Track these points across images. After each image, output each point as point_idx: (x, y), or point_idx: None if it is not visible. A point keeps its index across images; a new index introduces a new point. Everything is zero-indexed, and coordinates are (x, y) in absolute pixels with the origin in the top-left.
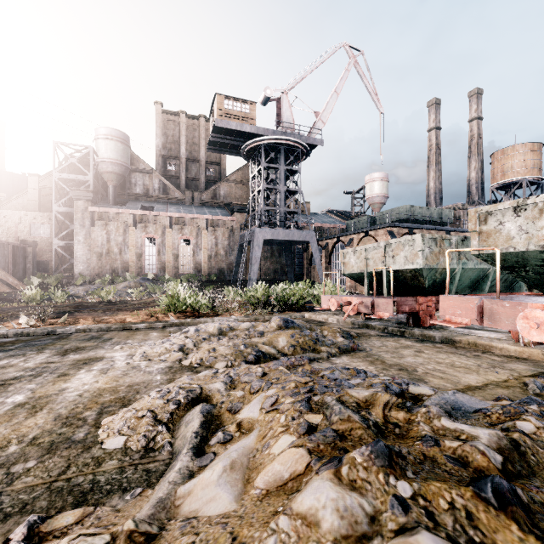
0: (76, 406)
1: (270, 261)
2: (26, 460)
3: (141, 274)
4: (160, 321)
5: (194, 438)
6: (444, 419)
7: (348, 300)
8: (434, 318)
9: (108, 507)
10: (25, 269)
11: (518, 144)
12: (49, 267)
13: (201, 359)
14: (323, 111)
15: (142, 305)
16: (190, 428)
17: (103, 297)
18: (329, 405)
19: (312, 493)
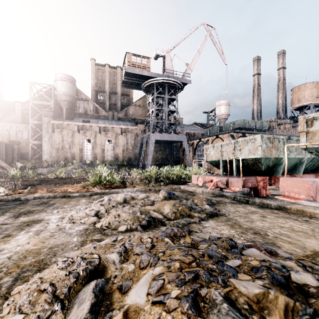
0: None
1: (159, 153)
2: None
3: (82, 161)
4: (88, 191)
5: None
6: None
7: (210, 178)
8: (268, 191)
9: None
10: (13, 158)
11: (308, 83)
12: (28, 156)
13: (108, 222)
14: (191, 63)
15: (81, 180)
16: (80, 313)
17: (57, 175)
18: (220, 310)
19: None
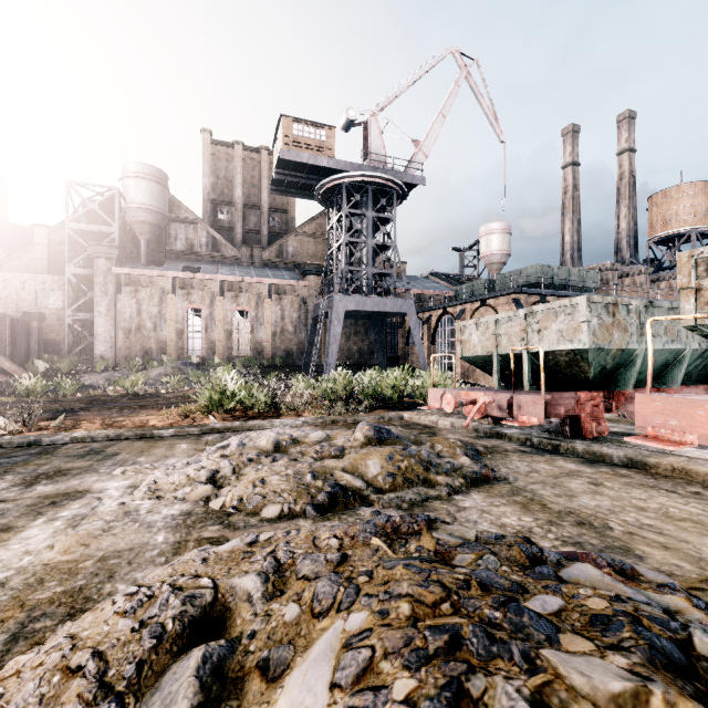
0: None
1: (354, 339)
2: None
3: (183, 358)
4: (195, 425)
5: None
6: None
7: (471, 396)
8: (604, 424)
9: None
10: (29, 351)
11: (686, 184)
12: (61, 347)
13: (239, 498)
14: (424, 140)
15: (179, 399)
16: None
17: (127, 389)
18: None
19: None
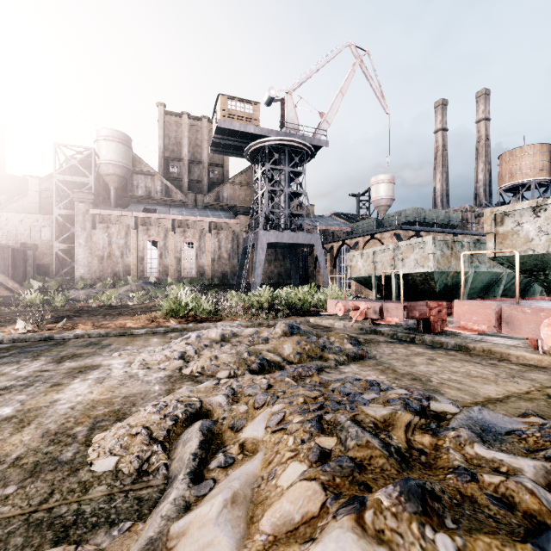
0: (66, 420)
1: (274, 264)
2: (6, 485)
3: (143, 278)
4: (161, 326)
5: (192, 460)
6: (477, 446)
7: (356, 305)
8: (446, 323)
9: (91, 546)
10: (26, 273)
11: (527, 146)
12: (50, 270)
13: (202, 367)
14: (328, 112)
15: (143, 309)
16: (188, 449)
17: (104, 301)
18: (343, 426)
19: (330, 548)
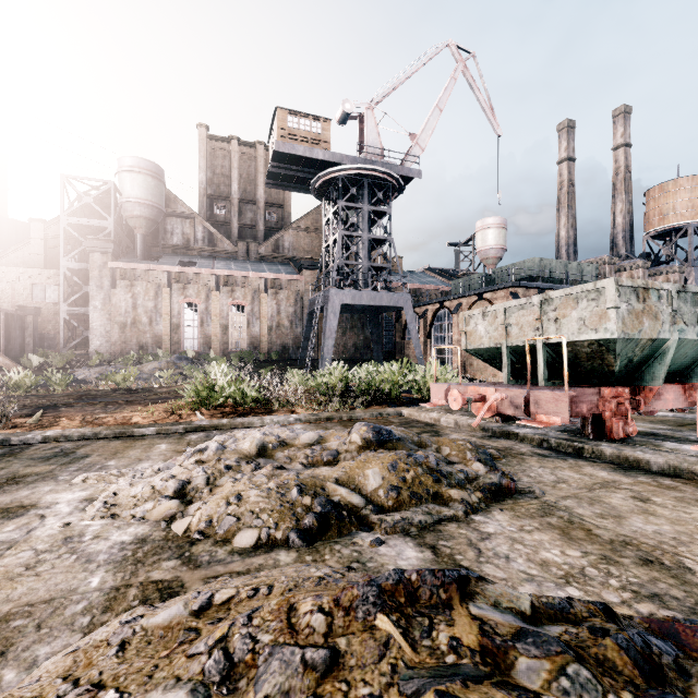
0: None
1: (350, 334)
2: None
3: (178, 352)
4: (179, 423)
5: None
6: None
7: (480, 392)
8: (632, 424)
9: None
10: (24, 345)
11: (683, 178)
12: (57, 342)
13: (208, 520)
14: (421, 133)
15: (170, 394)
16: None
17: (119, 383)
18: None
19: None
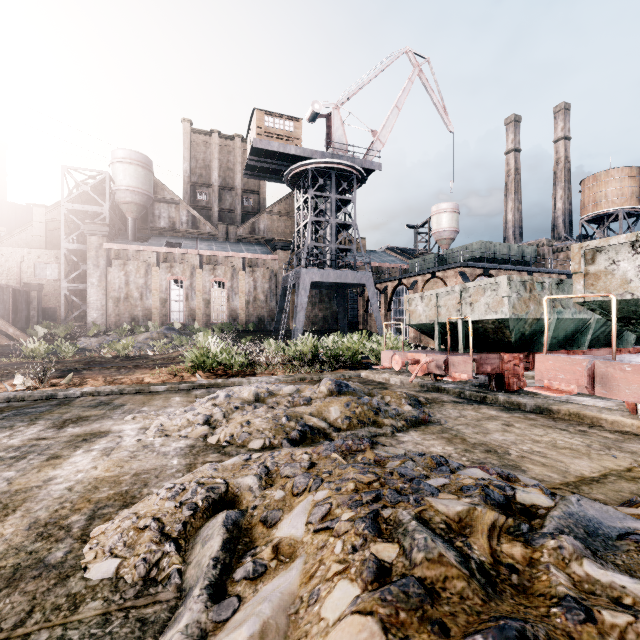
0: (61, 506)
1: (319, 307)
2: None
3: (166, 323)
4: (184, 382)
5: (211, 568)
6: (588, 563)
7: (416, 357)
8: (523, 380)
9: None
10: (29, 317)
11: (614, 169)
12: (57, 314)
13: (231, 435)
14: (381, 130)
15: (165, 361)
16: (208, 551)
17: (119, 351)
18: (407, 528)
19: None
